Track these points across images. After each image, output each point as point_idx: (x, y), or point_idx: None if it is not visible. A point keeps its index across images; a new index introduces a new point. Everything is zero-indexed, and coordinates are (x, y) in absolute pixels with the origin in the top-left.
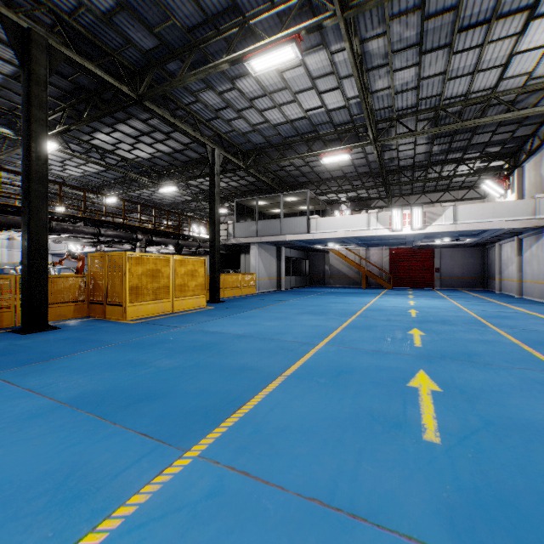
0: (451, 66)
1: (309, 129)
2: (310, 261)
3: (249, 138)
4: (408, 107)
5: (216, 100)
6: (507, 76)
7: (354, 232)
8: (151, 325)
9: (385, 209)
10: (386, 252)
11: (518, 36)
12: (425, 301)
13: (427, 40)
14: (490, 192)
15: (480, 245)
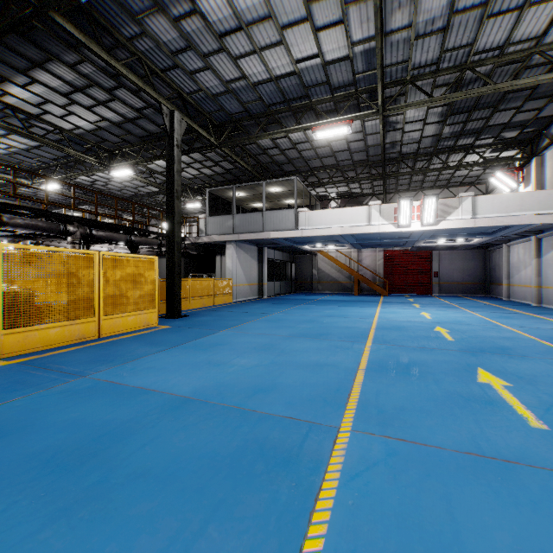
0: None
1: (299, 93)
2: (296, 264)
3: (222, 103)
4: (427, 64)
5: (171, 34)
6: None
7: (351, 228)
8: (30, 372)
9: None
10: (380, 254)
11: None
12: (440, 312)
13: None
14: (499, 187)
15: (482, 247)
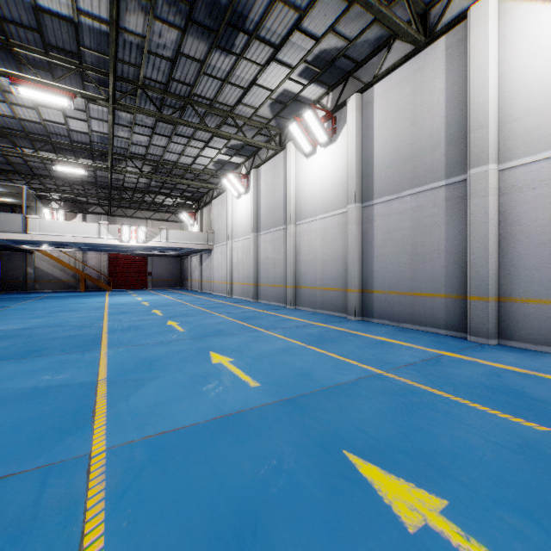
0: (169, 146)
1: (41, 132)
2: (4, 262)
3: None
4: (139, 154)
5: None
6: (196, 163)
7: (84, 238)
8: None
9: (104, 216)
10: (105, 256)
11: (201, 149)
12: (148, 297)
13: (158, 129)
14: (186, 221)
15: (179, 256)
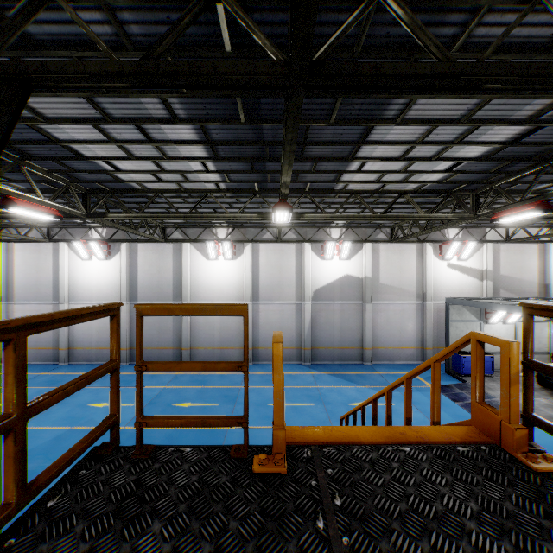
0: None
1: None
2: None
3: None
4: None
5: None
6: None
7: None
8: None
9: None
10: None
11: None
12: None
13: None
14: None
15: None
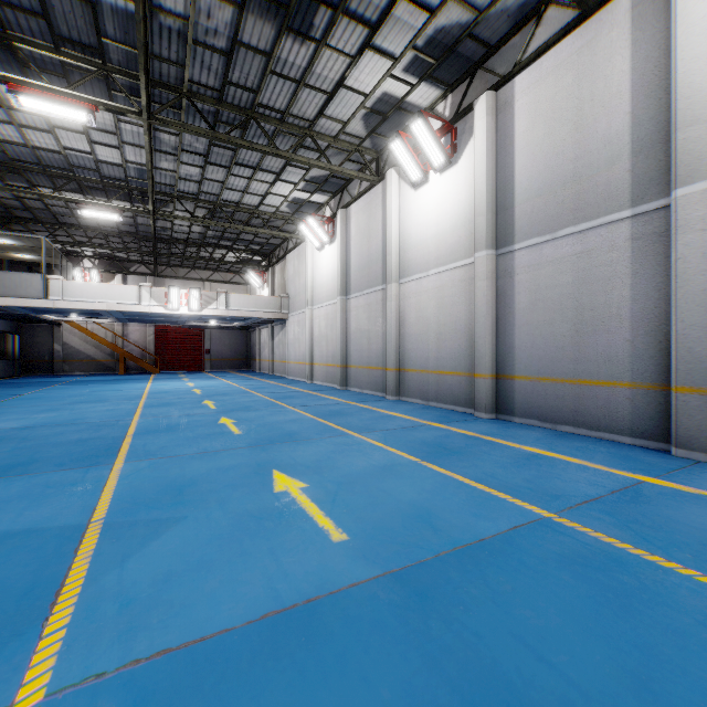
0: (229, 181)
1: (62, 165)
2: (24, 336)
3: None
4: (190, 192)
5: None
6: (265, 203)
7: (120, 305)
8: None
9: (150, 277)
10: (151, 329)
11: (271, 184)
12: (203, 382)
13: (213, 156)
14: (253, 282)
15: (245, 328)
